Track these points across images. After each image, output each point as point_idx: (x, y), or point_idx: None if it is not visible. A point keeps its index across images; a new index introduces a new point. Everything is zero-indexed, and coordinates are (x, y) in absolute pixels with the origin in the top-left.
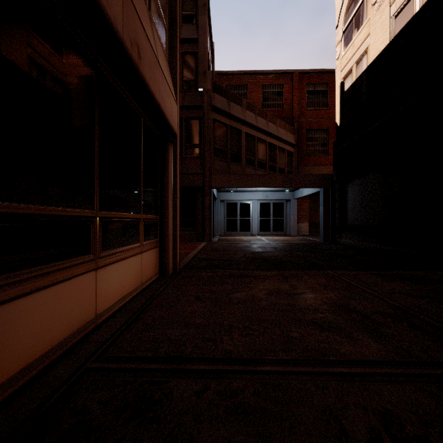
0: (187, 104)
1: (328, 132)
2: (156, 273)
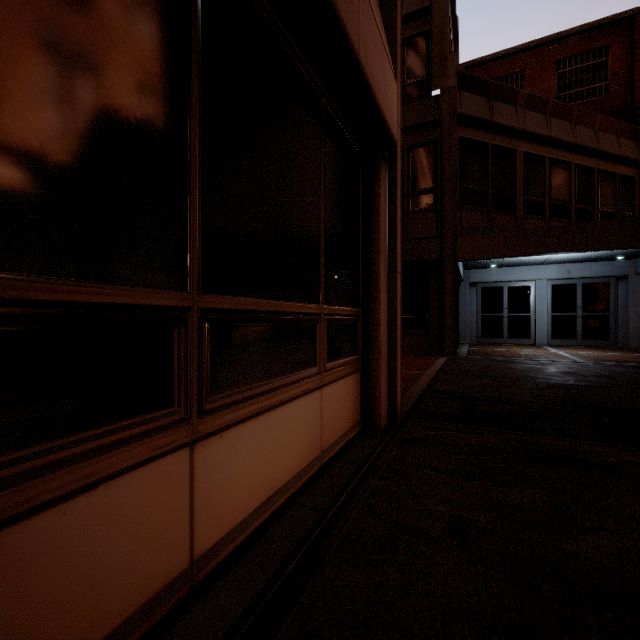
0: (411, 124)
1: None
2: (355, 425)
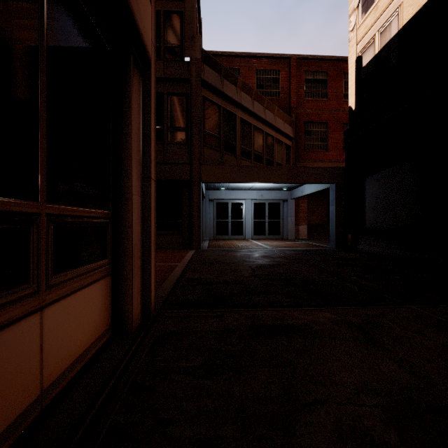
0: (170, 76)
1: (328, 126)
2: (104, 333)
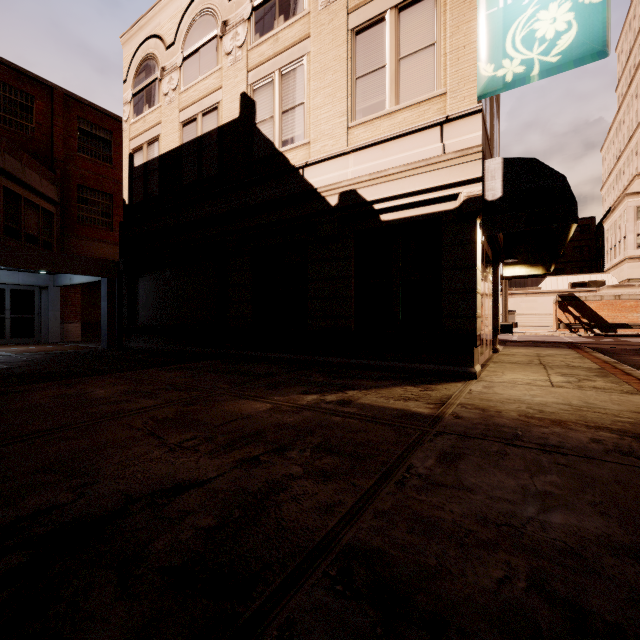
0: None
1: (113, 199)
2: None
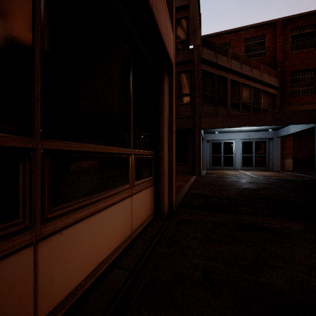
0: (179, 61)
1: (315, 71)
2: (151, 214)
